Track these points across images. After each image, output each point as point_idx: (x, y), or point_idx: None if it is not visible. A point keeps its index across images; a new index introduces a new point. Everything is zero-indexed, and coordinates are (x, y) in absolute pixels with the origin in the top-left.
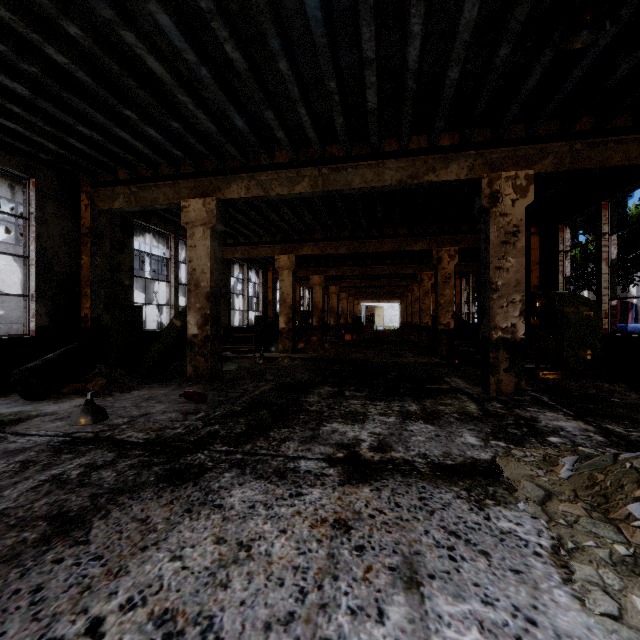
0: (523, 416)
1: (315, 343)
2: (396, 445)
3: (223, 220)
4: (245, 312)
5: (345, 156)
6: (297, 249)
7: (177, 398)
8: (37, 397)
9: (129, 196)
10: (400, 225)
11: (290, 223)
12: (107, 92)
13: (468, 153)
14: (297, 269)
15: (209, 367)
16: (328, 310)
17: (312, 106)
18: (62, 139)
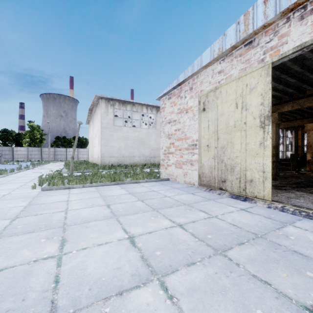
0: None
1: None
2: None
3: (280, 119)
4: (284, 152)
5: None
6: None
7: None
8: None
9: None
10: None
11: None
12: None
13: None
14: None
15: (274, 171)
16: None
17: None
18: None
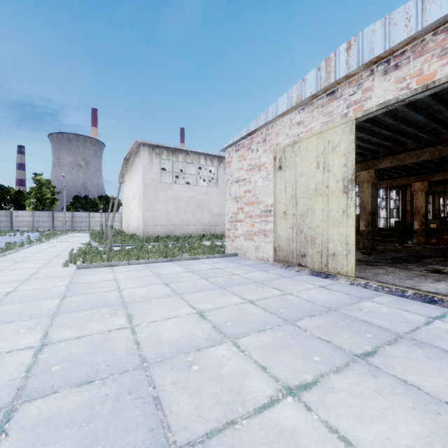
0: None
1: (446, 240)
2: None
3: (377, 178)
4: (387, 219)
5: None
6: (429, 177)
7: (358, 254)
8: None
9: None
10: None
11: (421, 164)
12: None
13: None
14: (429, 190)
15: (370, 244)
16: None
17: (426, 129)
18: None
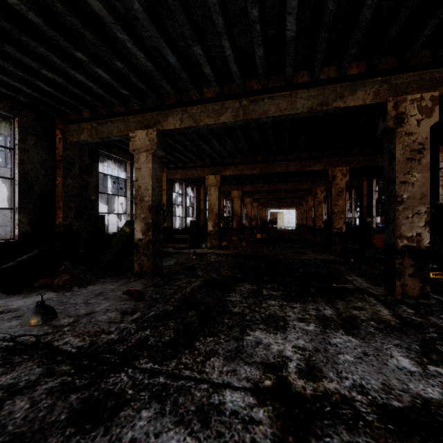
0: (442, 327)
1: (235, 242)
2: (325, 368)
3: (162, 147)
4: (183, 218)
5: (262, 89)
6: (221, 171)
7: (121, 294)
8: (11, 292)
9: (91, 130)
10: (302, 150)
11: (216, 151)
12: (57, 34)
13: (375, 79)
14: (221, 186)
15: (151, 265)
16: (243, 215)
17: (235, 40)
18: (35, 84)
